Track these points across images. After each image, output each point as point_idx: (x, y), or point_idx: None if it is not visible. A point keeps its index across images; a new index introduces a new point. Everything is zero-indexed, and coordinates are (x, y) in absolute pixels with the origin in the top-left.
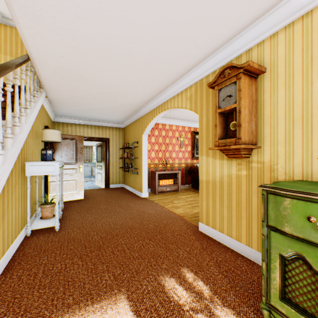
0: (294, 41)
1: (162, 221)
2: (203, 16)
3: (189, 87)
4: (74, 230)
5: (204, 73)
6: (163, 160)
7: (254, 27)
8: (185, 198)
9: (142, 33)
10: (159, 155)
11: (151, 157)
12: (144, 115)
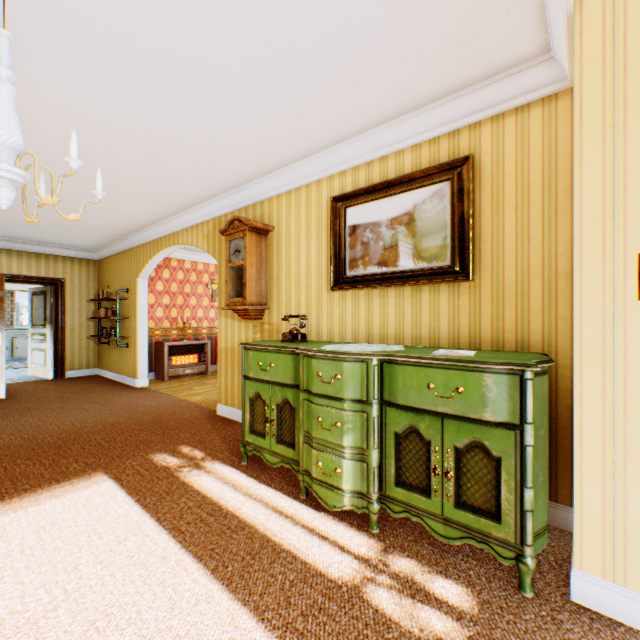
0: (292, 210)
1: (167, 412)
2: (204, 164)
3: (206, 221)
4: (4, 437)
5: (223, 210)
6: (181, 322)
7: (263, 182)
8: (215, 382)
9: (129, 161)
10: (172, 314)
11: (157, 317)
12: (141, 244)
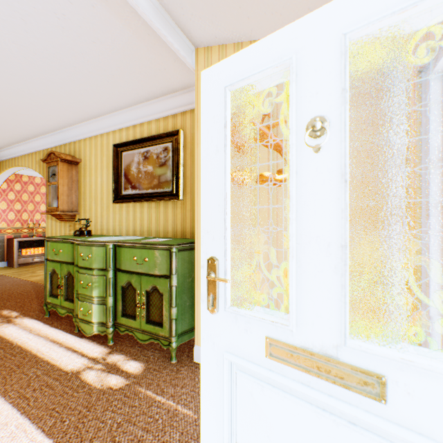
0: (93, 149)
1: (4, 289)
2: (23, 113)
3: (39, 151)
4: None
5: (49, 144)
6: (31, 223)
7: (74, 129)
8: None
9: None
10: (23, 217)
11: (9, 220)
12: None
